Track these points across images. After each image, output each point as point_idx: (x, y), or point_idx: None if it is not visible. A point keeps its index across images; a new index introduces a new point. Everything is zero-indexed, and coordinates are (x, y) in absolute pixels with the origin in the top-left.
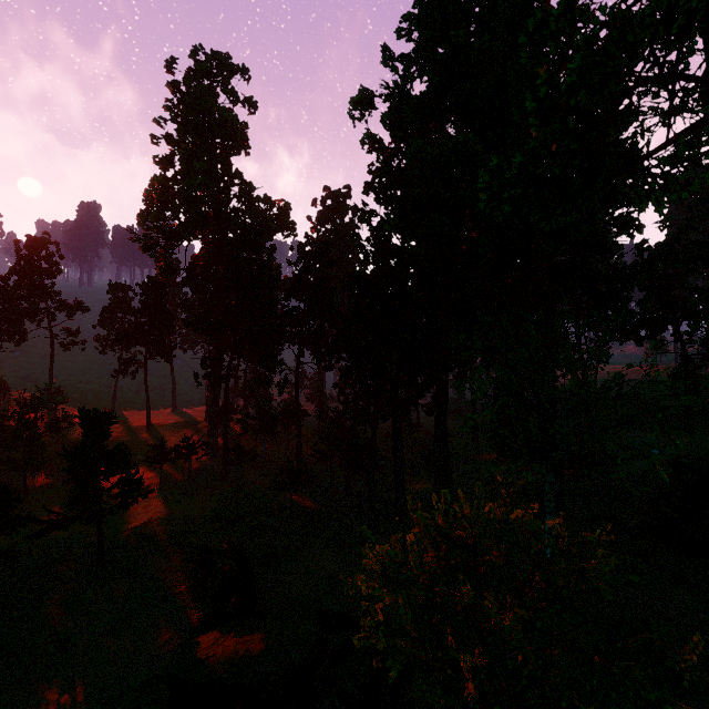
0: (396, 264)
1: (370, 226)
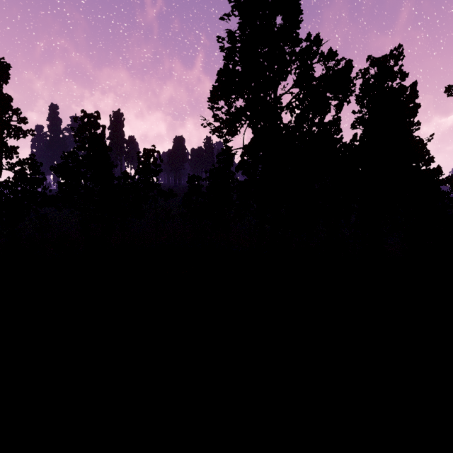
0: None
1: None
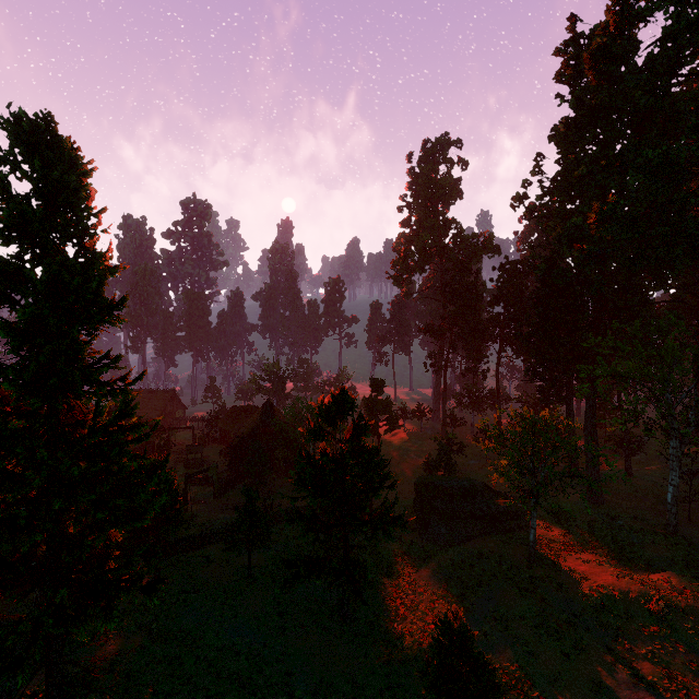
0: (560, 285)
1: (542, 258)
